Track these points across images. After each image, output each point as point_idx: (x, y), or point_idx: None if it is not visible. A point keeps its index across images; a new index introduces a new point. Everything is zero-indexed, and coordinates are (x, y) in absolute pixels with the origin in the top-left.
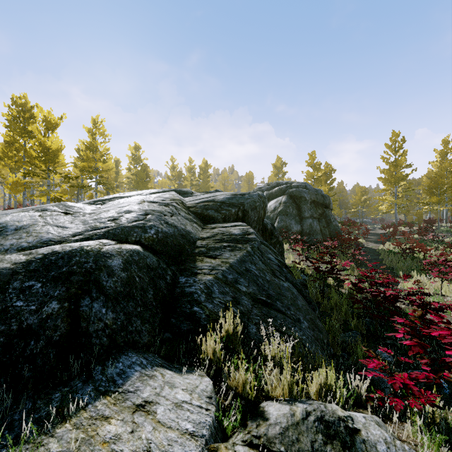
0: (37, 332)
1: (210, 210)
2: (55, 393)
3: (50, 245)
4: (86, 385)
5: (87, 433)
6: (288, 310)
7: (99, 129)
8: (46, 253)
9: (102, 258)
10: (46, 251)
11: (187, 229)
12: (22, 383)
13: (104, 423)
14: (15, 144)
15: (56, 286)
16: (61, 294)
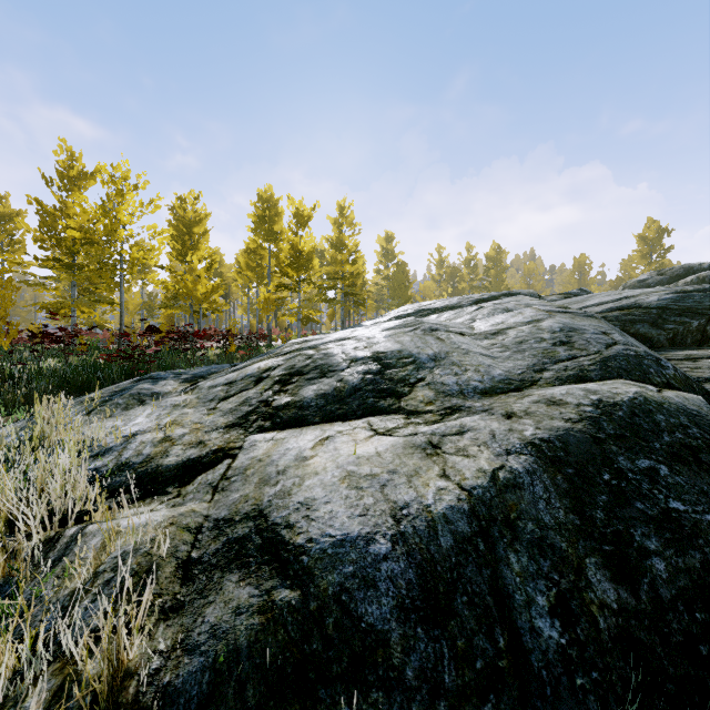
0: None
1: (639, 323)
2: None
3: (520, 387)
4: None
5: None
6: None
7: (346, 218)
8: (590, 404)
9: (694, 417)
10: (575, 398)
11: None
12: None
13: None
14: (259, 251)
15: (696, 474)
16: None
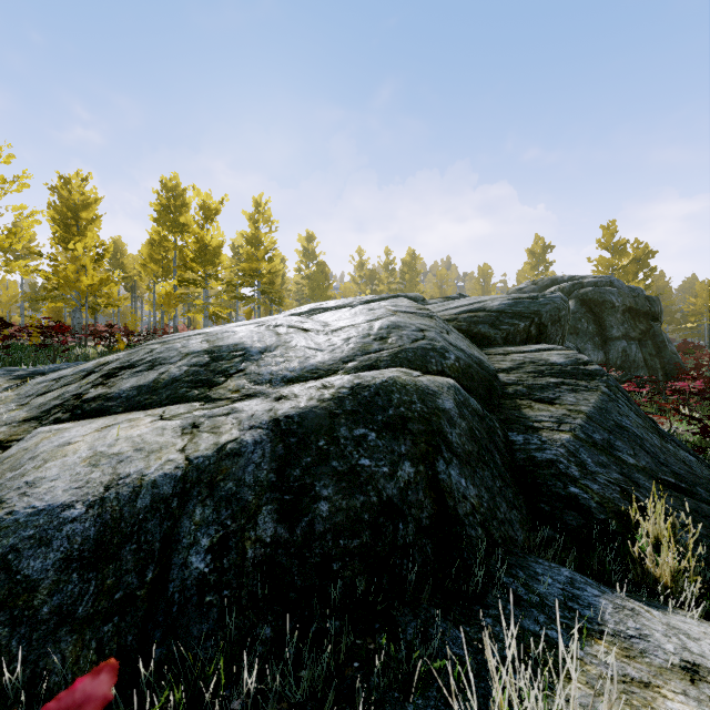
0: (401, 510)
1: (481, 324)
2: (479, 616)
3: (322, 375)
4: (525, 610)
5: (638, 709)
6: None
7: (263, 214)
8: (349, 387)
9: (426, 396)
10: (343, 383)
11: (475, 355)
12: (408, 590)
13: (651, 694)
14: (164, 243)
15: (396, 438)
16: (410, 451)
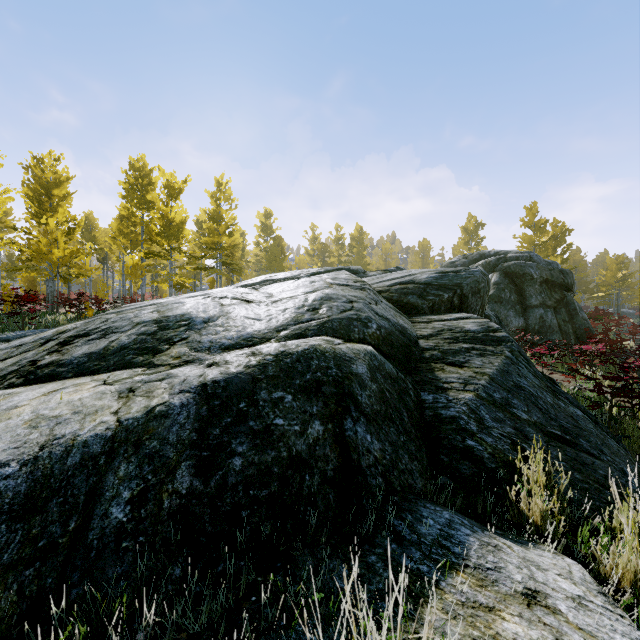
0: (309, 463)
1: (410, 295)
2: (366, 554)
3: (256, 343)
4: (406, 548)
5: (479, 629)
6: (602, 454)
7: (224, 193)
8: (275, 354)
9: (342, 362)
10: (270, 350)
11: (400, 323)
12: (310, 533)
13: (493, 617)
14: (132, 218)
15: (310, 399)
16: (320, 412)
